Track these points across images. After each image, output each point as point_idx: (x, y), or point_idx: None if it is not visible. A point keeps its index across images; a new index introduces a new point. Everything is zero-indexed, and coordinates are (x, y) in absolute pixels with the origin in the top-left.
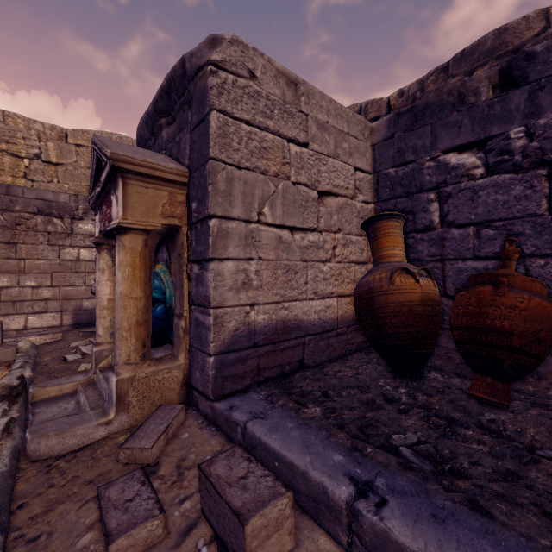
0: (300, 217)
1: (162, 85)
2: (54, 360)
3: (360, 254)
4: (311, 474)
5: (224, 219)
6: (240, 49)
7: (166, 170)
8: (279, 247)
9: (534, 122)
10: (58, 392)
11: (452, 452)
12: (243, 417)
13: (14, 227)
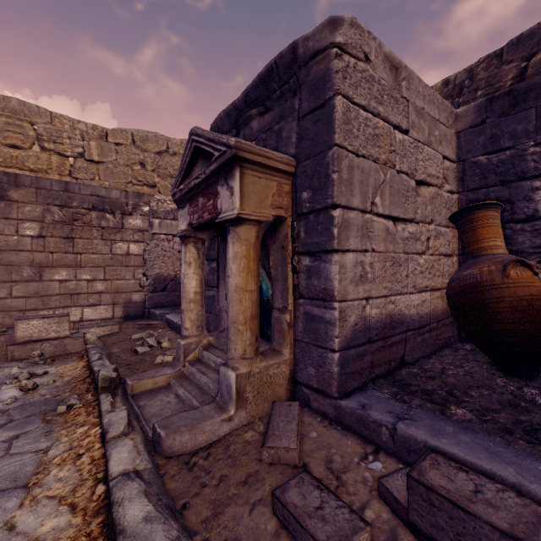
0: (402, 207)
1: (260, 74)
2: (124, 352)
3: (447, 246)
4: (528, 488)
5: (345, 209)
6: (357, 31)
7: (277, 159)
8: (386, 238)
9: None
10: (153, 385)
11: None
12: (385, 417)
13: (71, 222)
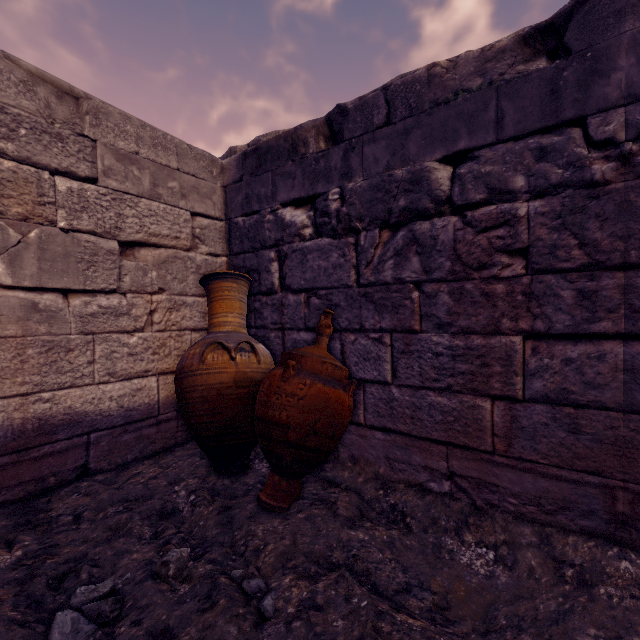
0: (81, 276)
1: None
2: None
3: (201, 318)
4: None
5: None
6: None
7: None
8: (32, 317)
9: (348, 184)
10: None
11: (136, 604)
12: None
13: None
